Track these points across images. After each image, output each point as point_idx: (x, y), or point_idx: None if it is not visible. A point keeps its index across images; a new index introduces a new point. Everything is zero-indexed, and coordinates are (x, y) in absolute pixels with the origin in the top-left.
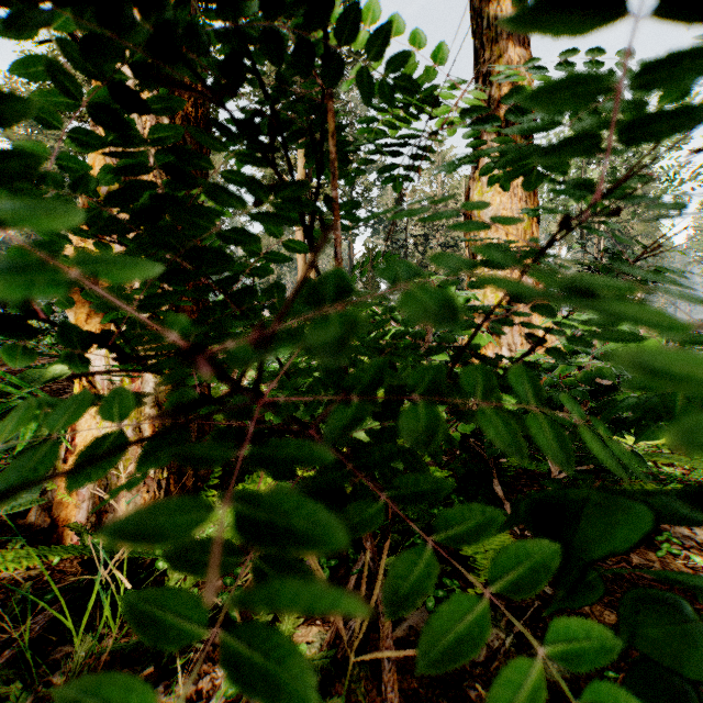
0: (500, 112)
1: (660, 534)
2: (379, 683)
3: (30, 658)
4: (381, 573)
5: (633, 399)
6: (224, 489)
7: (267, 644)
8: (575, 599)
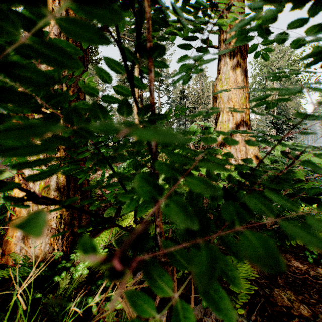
0: (230, 47)
1: (321, 257)
2: None
3: None
4: None
5: None
6: None
7: None
8: None
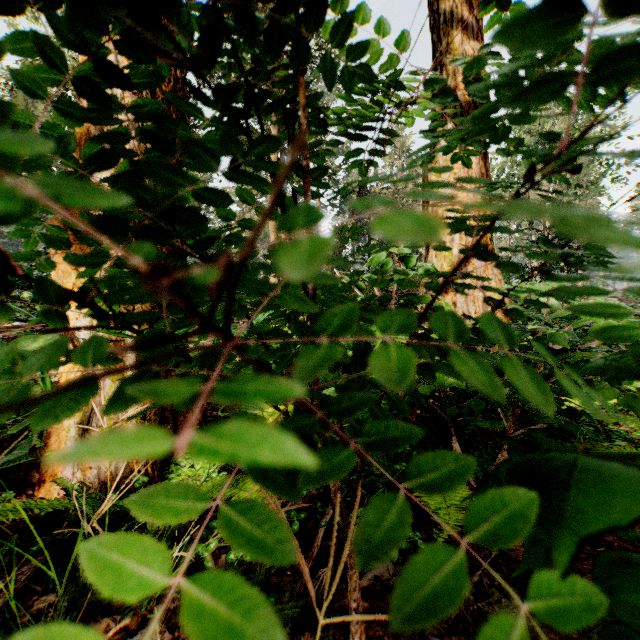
0: None
1: None
2: (346, 631)
3: (15, 608)
4: (350, 531)
5: (599, 360)
6: None
7: (226, 639)
8: (545, 560)
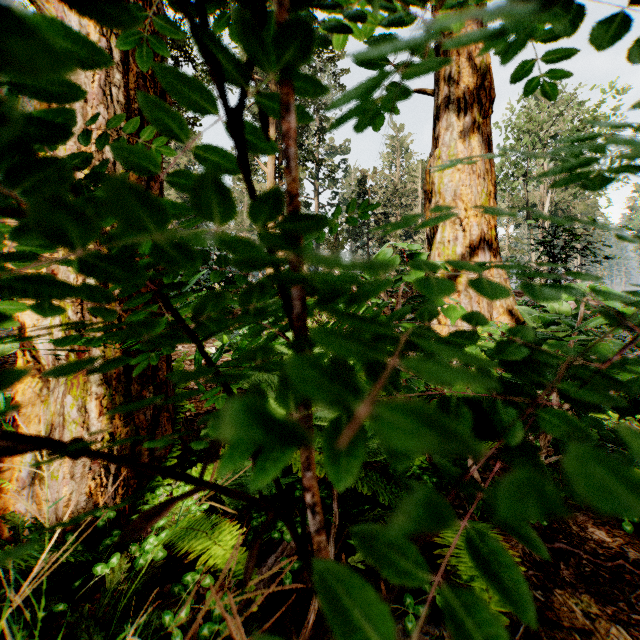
0: (459, 93)
1: None
2: None
3: None
4: None
5: None
6: (184, 467)
7: None
8: None
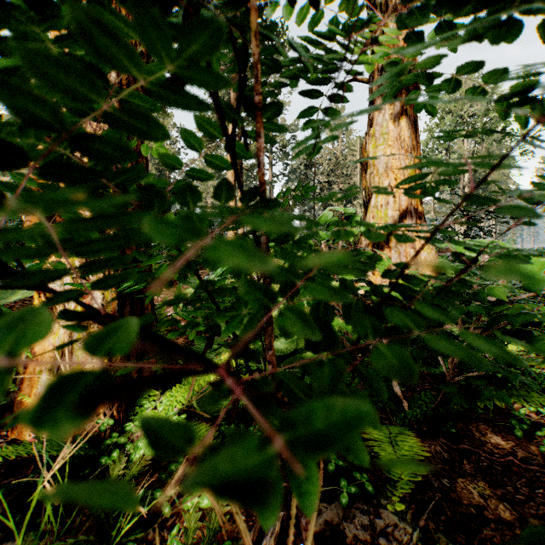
0: None
1: (537, 428)
2: None
3: None
4: None
5: None
6: (165, 388)
7: None
8: None
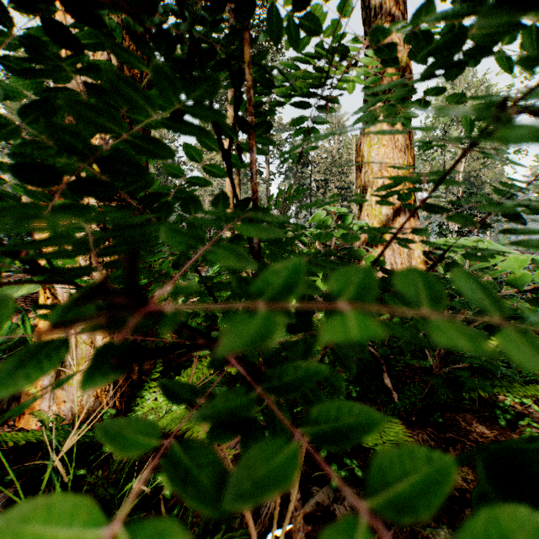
0: (384, 82)
1: (521, 418)
2: None
3: None
4: None
5: None
6: None
7: None
8: None
